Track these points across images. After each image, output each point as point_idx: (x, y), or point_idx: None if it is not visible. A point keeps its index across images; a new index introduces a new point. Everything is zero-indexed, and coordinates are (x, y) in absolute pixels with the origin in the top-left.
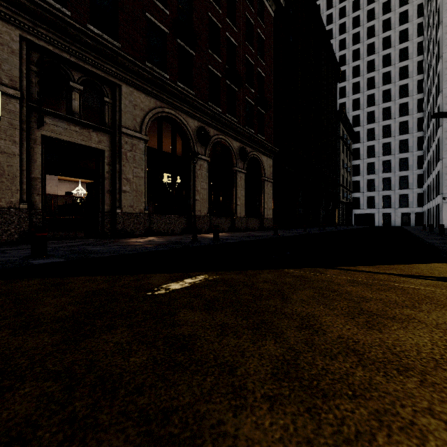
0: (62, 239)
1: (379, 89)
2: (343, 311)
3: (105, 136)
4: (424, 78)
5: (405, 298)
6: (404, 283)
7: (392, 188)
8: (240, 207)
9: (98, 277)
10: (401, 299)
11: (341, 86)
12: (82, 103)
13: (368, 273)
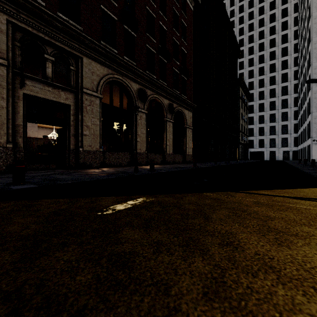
0: (39, 170)
1: (267, 63)
2: (255, 229)
3: (70, 94)
4: (299, 56)
5: (301, 217)
6: (297, 204)
7: (276, 133)
8: (169, 146)
9: (60, 200)
10: (298, 217)
11: (240, 61)
12: (55, 71)
13: (267, 196)
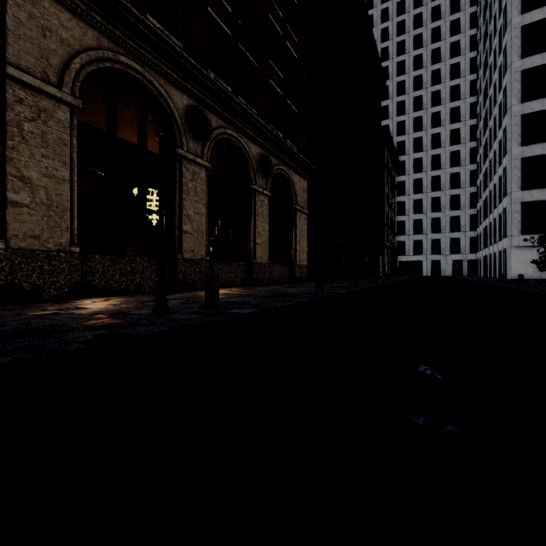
0: None
1: (427, 111)
2: None
3: None
4: (479, 100)
5: None
6: None
7: (442, 230)
8: (261, 247)
9: None
10: None
11: (383, 105)
12: None
13: None
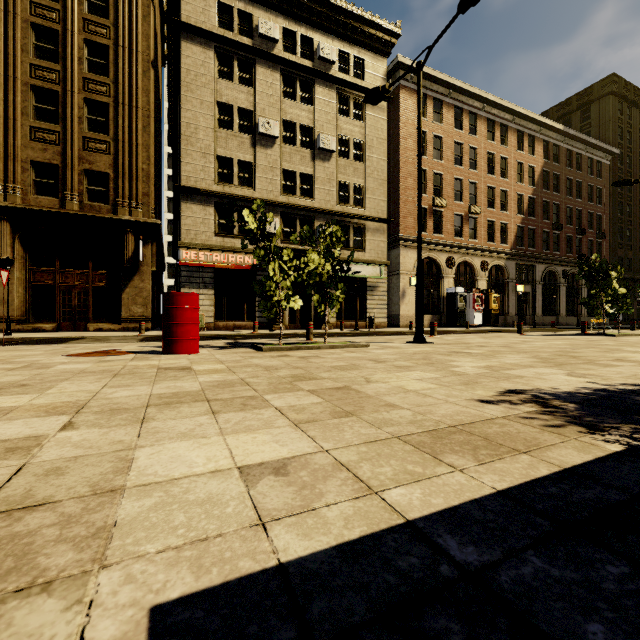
0: None
1: None
2: None
3: (530, 286)
4: None
5: None
6: None
7: None
8: (584, 310)
9: None
10: None
11: None
12: None
13: None
